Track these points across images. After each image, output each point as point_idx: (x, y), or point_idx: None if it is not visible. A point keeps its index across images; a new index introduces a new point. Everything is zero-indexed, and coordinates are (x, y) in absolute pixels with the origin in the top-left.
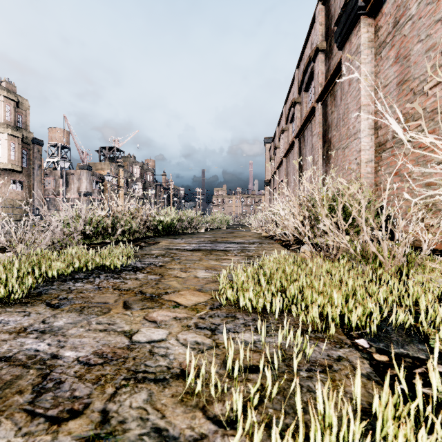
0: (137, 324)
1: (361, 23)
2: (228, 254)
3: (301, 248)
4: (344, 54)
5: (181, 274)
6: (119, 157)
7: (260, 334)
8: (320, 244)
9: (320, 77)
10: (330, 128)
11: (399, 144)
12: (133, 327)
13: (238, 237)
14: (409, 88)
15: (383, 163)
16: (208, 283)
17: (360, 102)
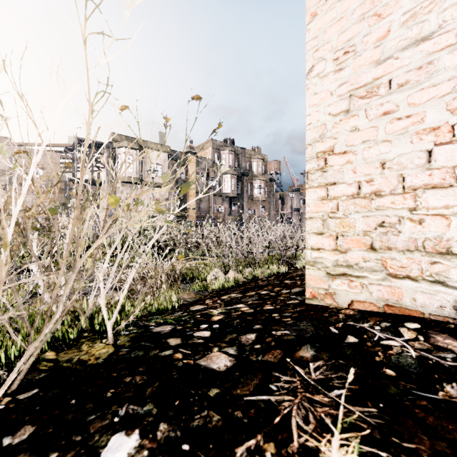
0: None
1: None
2: None
3: None
4: None
5: None
6: None
7: None
8: None
9: None
10: None
11: None
12: None
13: None
14: None
15: None
16: None
17: None
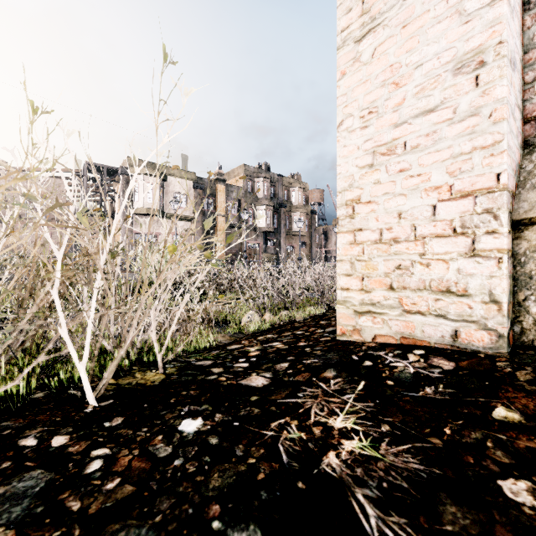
0: None
1: None
2: None
3: None
4: None
5: None
6: None
7: None
8: None
9: None
10: None
11: None
12: None
13: None
14: None
15: None
16: None
17: None
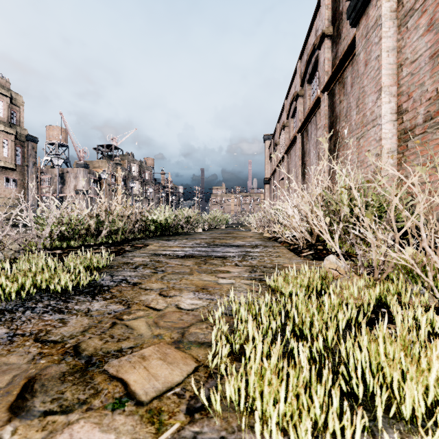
0: None
1: None
2: (226, 263)
3: (325, 260)
4: (358, 31)
5: (158, 302)
6: (116, 155)
7: None
8: (361, 257)
9: (327, 64)
10: (338, 119)
11: (434, 129)
12: None
13: (238, 238)
14: None
15: (410, 153)
16: (195, 324)
17: (381, 83)
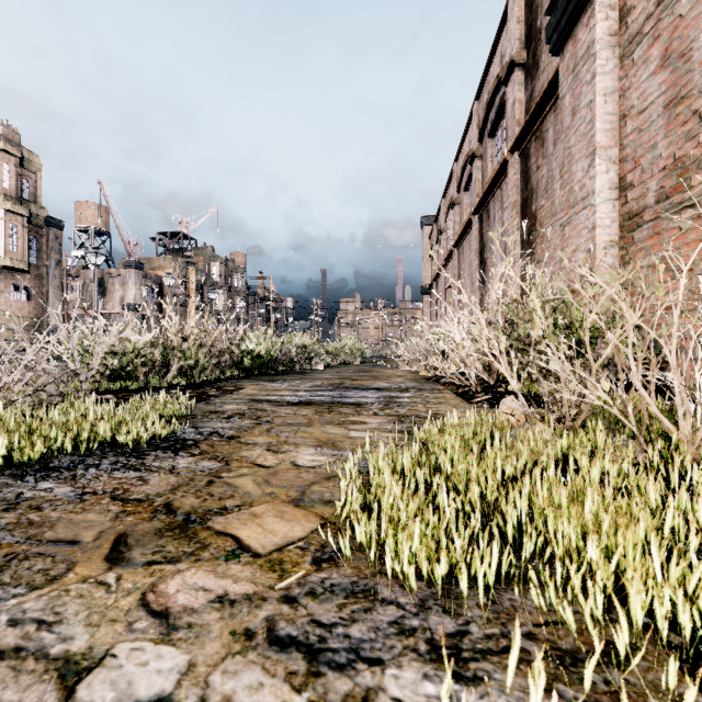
0: (114, 624)
1: (596, 2)
2: (361, 412)
3: (501, 404)
4: (563, 63)
5: (267, 458)
6: (187, 249)
7: (444, 673)
8: (545, 397)
9: (517, 109)
10: (535, 194)
11: (669, 213)
12: (100, 636)
13: (380, 378)
14: (691, 110)
15: (637, 248)
16: (318, 482)
17: (595, 142)
